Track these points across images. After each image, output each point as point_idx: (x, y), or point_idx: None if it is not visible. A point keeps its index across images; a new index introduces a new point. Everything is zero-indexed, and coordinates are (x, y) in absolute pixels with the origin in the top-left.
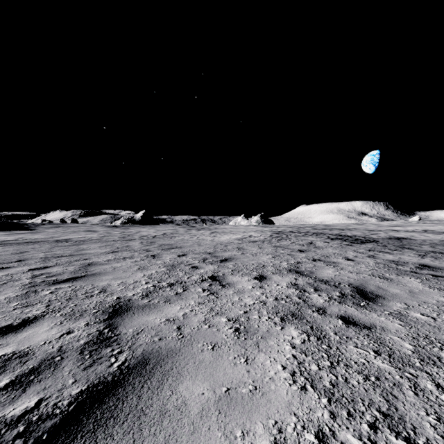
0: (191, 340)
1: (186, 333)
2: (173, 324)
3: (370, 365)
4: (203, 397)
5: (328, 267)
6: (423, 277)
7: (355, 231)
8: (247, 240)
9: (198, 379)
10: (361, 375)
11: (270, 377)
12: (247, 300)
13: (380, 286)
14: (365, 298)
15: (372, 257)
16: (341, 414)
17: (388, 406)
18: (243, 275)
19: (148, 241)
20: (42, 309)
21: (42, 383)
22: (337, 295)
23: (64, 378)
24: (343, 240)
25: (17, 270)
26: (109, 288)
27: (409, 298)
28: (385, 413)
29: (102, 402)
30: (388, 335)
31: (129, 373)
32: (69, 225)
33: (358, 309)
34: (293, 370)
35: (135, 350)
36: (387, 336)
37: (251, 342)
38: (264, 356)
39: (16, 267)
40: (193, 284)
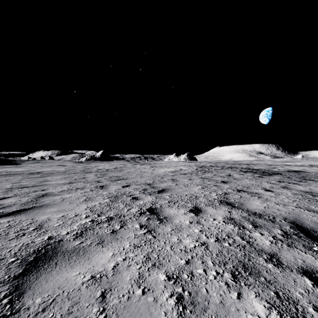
0: None
1: (111, 307)
2: (98, 286)
3: None
4: None
5: (254, 198)
6: None
7: (258, 165)
8: (178, 172)
9: None
10: None
11: None
12: (186, 242)
13: (316, 221)
14: (312, 238)
15: (287, 188)
16: None
17: None
18: (179, 207)
19: (102, 173)
20: None
21: None
22: (280, 233)
23: None
24: (253, 172)
25: None
26: (47, 224)
27: None
28: None
29: None
30: None
31: None
32: (46, 161)
33: (316, 257)
34: None
35: None
36: None
37: None
38: None
39: None
40: (131, 218)
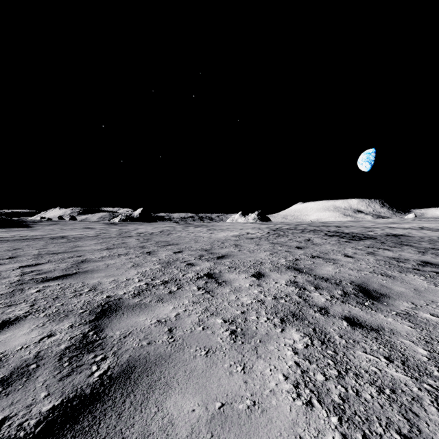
0: (182, 344)
1: (177, 336)
2: (164, 326)
3: (382, 375)
4: (193, 415)
5: (327, 264)
6: (427, 274)
7: (352, 228)
8: (244, 237)
9: (188, 392)
10: (374, 387)
11: (270, 390)
12: (244, 299)
13: (383, 284)
14: (369, 297)
15: (372, 254)
16: (355, 438)
17: (409, 427)
18: (240, 272)
19: (145, 237)
20: (25, 309)
21: (10, 398)
22: (339, 293)
23: (36, 390)
24: (341, 237)
25: (7, 267)
26: (100, 287)
27: (416, 297)
28: (407, 436)
29: (75, 422)
30: (399, 338)
31: (110, 384)
32: (67, 222)
33: (363, 309)
34: (296, 381)
35: (120, 356)
36: (397, 339)
37: (249, 346)
38: (263, 364)
39: (7, 264)
40: (188, 281)
